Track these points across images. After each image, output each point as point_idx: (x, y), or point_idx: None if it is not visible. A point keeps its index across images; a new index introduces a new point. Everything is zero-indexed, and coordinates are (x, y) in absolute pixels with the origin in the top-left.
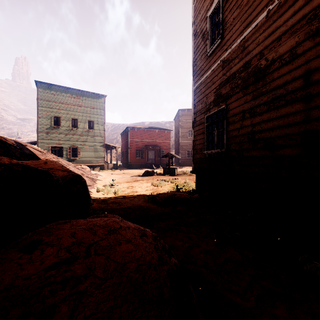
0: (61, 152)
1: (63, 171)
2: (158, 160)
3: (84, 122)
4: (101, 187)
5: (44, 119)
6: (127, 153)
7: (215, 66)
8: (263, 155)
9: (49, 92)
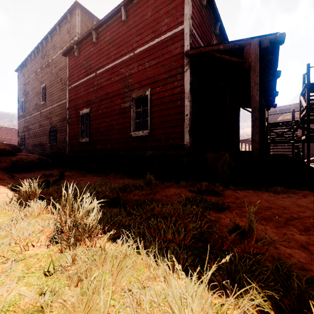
0: None
1: None
2: None
3: None
4: None
5: None
6: None
7: (23, 120)
8: (29, 149)
9: None
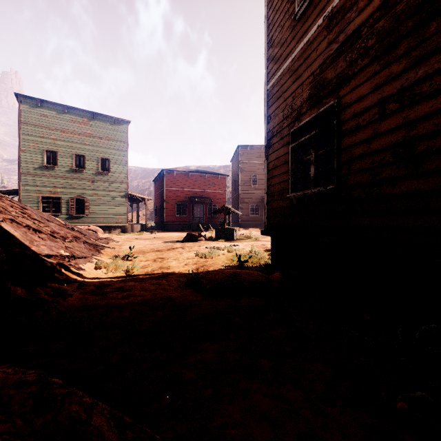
0: (59, 205)
1: None
2: (208, 218)
3: (96, 161)
4: (108, 260)
5: (31, 154)
6: (162, 209)
7: (311, 33)
8: None
9: (38, 112)
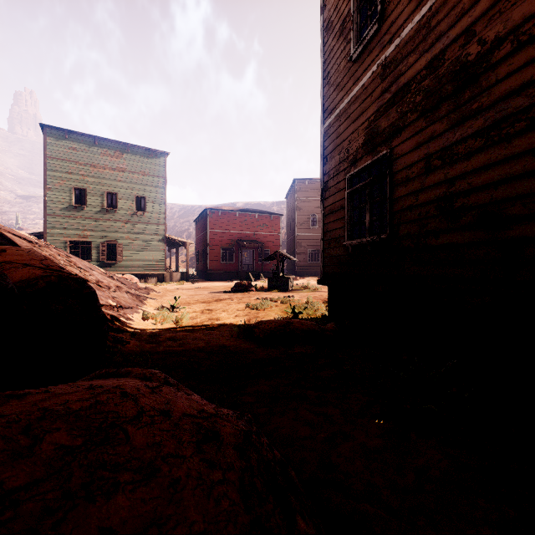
0: (88, 251)
1: (35, 268)
2: (258, 266)
3: (130, 199)
4: (153, 311)
5: (58, 192)
6: (205, 254)
7: (366, 78)
8: (473, 241)
9: (66, 145)
